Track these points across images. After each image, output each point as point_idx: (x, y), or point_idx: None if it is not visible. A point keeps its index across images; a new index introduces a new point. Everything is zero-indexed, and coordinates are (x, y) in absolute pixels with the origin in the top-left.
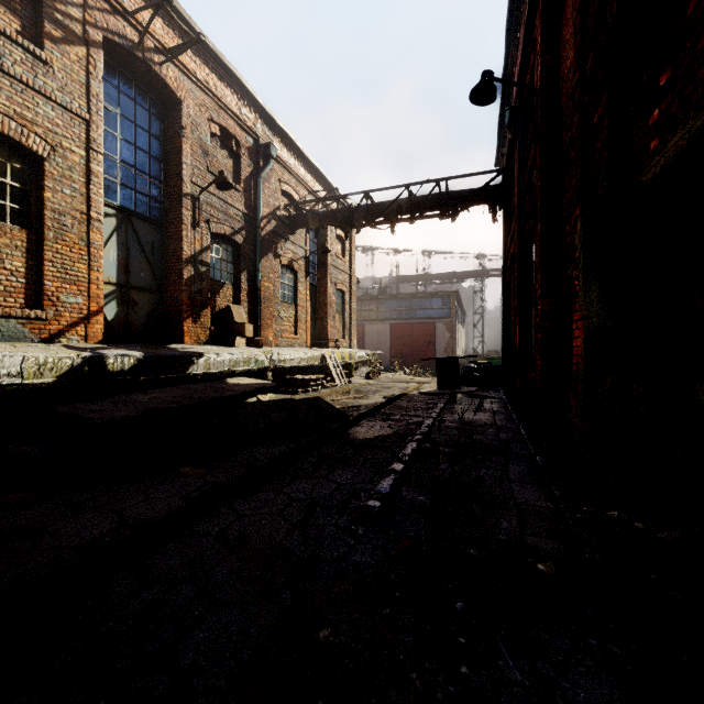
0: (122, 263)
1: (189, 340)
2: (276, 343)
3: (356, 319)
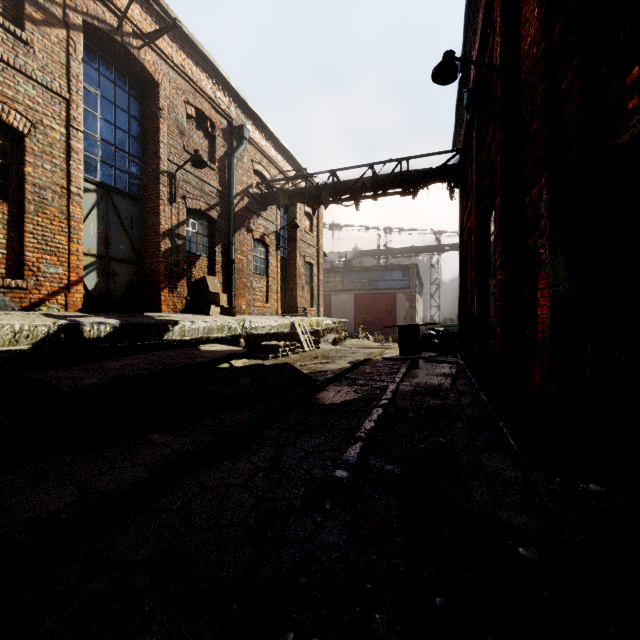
0: (102, 236)
1: (166, 309)
2: (249, 312)
3: (324, 290)
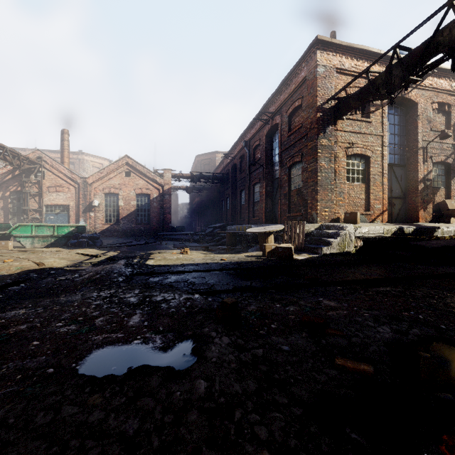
0: (389, 188)
1: (421, 220)
2: None
3: None
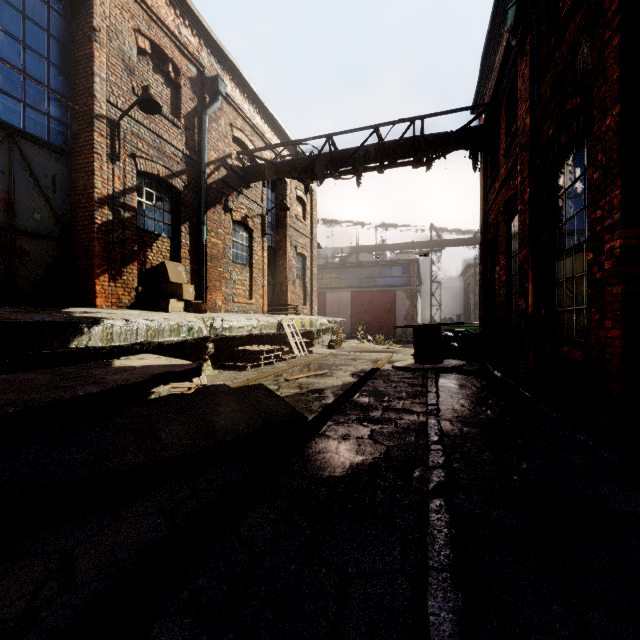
0: (2, 197)
1: (104, 302)
2: (227, 309)
3: (318, 287)
